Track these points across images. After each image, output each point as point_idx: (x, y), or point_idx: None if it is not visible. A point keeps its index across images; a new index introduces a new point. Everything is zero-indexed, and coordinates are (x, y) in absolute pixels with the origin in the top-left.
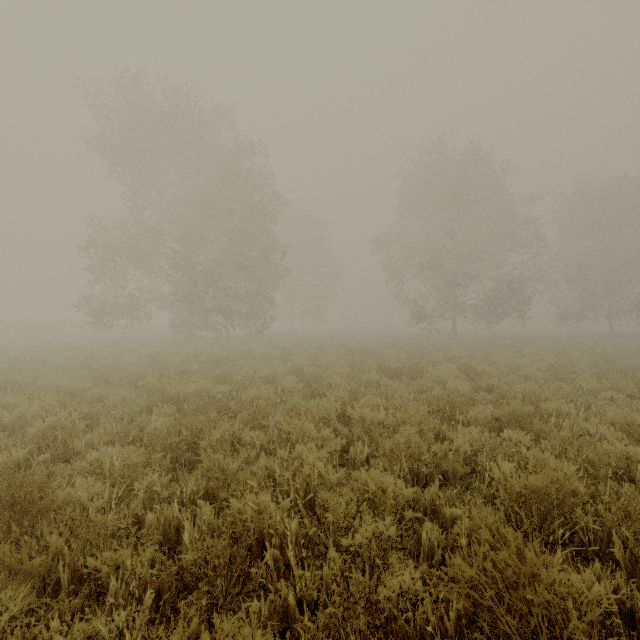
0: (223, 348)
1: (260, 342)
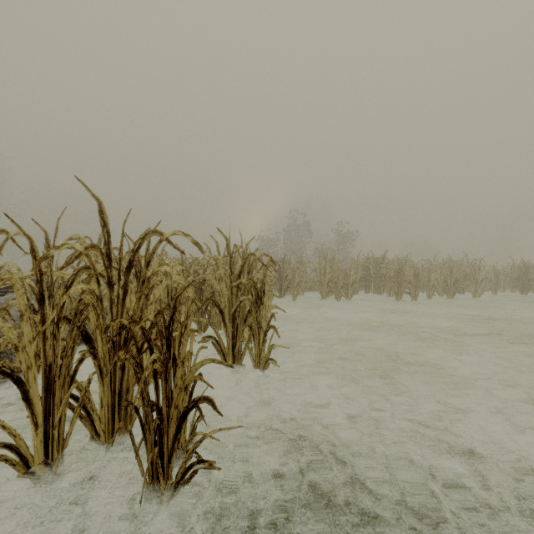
0: None
1: None
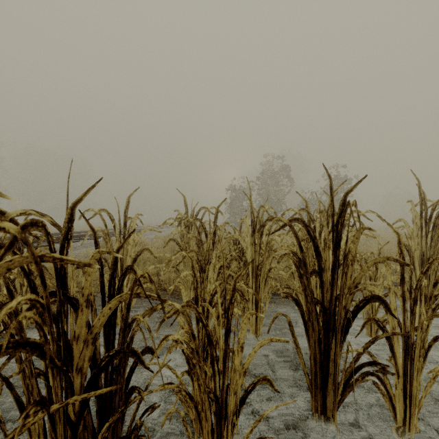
0: None
1: None
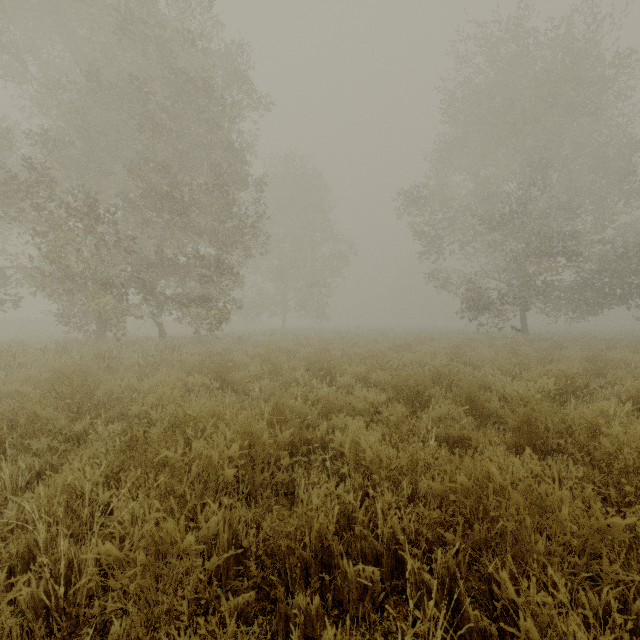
0: (72, 368)
1: (205, 349)
